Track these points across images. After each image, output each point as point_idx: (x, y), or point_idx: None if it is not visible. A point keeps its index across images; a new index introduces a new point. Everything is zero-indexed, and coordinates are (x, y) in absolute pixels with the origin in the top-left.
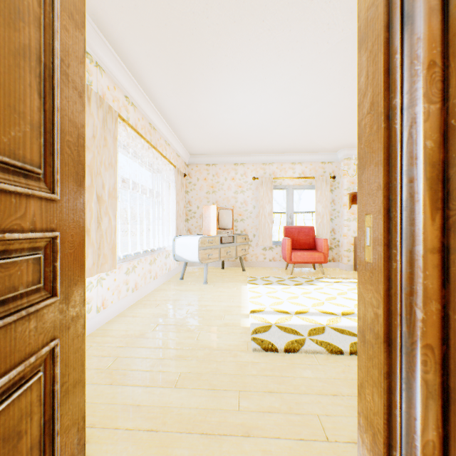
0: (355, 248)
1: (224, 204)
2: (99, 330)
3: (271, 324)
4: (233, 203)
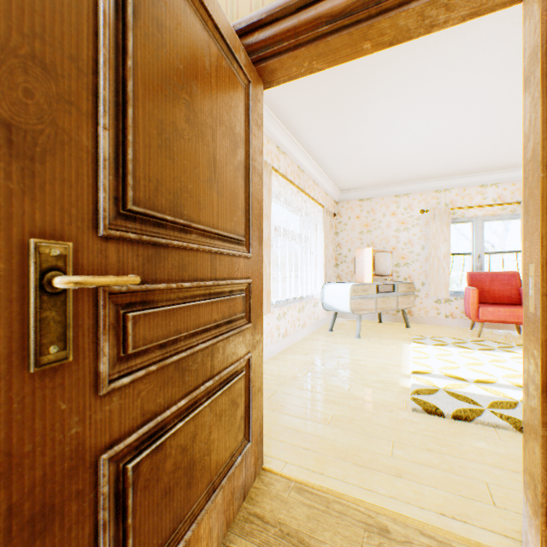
0: None
1: (381, 246)
2: None
3: (438, 388)
4: (393, 244)
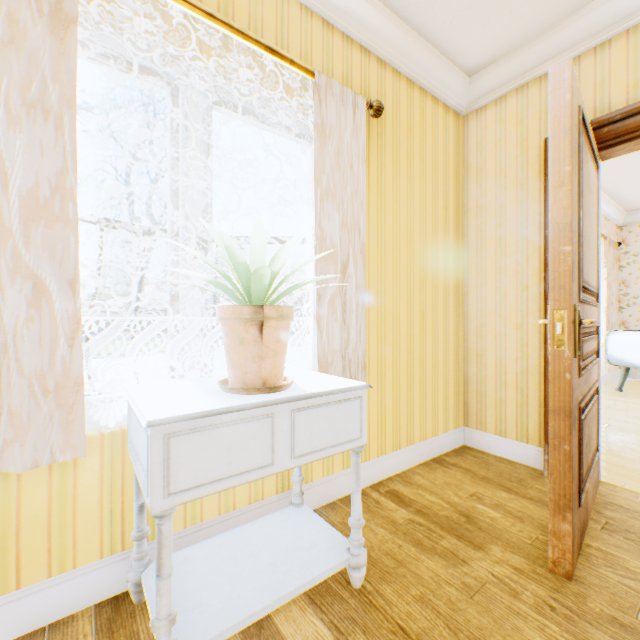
0: None
1: None
2: None
3: None
4: None
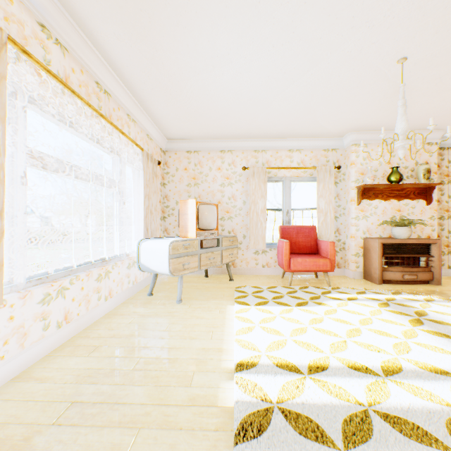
0: (365, 252)
1: (208, 199)
2: None
3: (271, 402)
4: (219, 198)
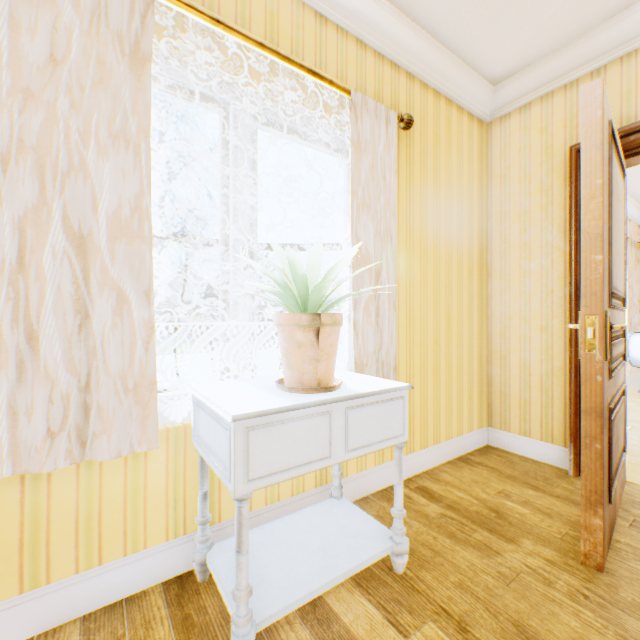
0: None
1: None
2: None
3: None
4: None
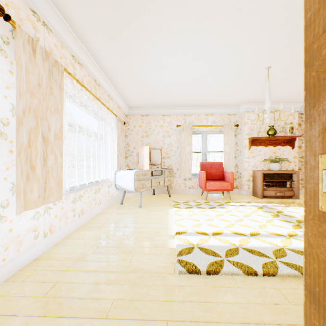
0: (253, 178)
1: (154, 146)
2: (45, 254)
3: (193, 245)
4: (161, 144)
